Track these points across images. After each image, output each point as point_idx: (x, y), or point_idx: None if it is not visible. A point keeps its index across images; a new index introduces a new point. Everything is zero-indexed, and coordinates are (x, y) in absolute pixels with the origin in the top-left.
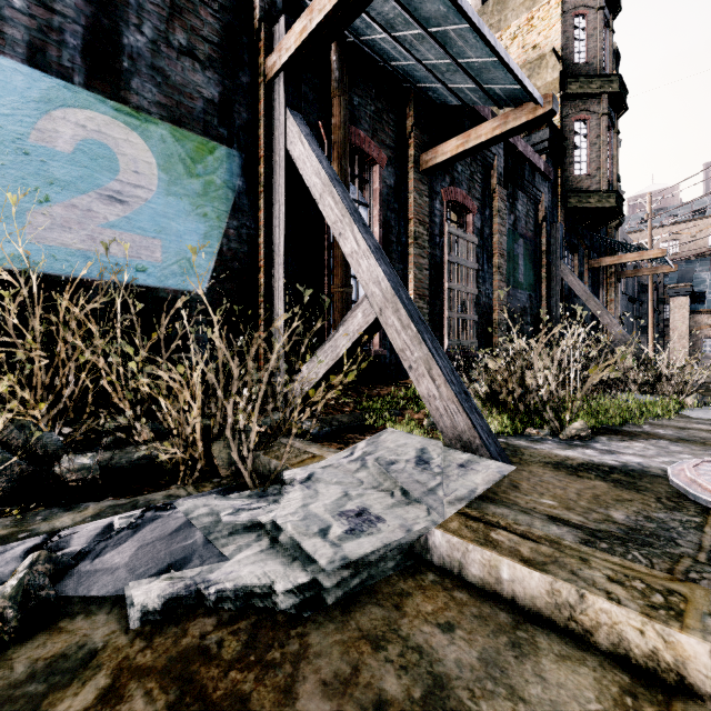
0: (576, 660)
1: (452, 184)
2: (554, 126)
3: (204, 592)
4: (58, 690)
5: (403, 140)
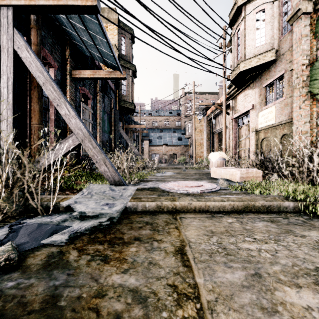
0: (163, 213)
1: (83, 86)
2: None
3: (78, 231)
4: (63, 257)
5: (64, 60)
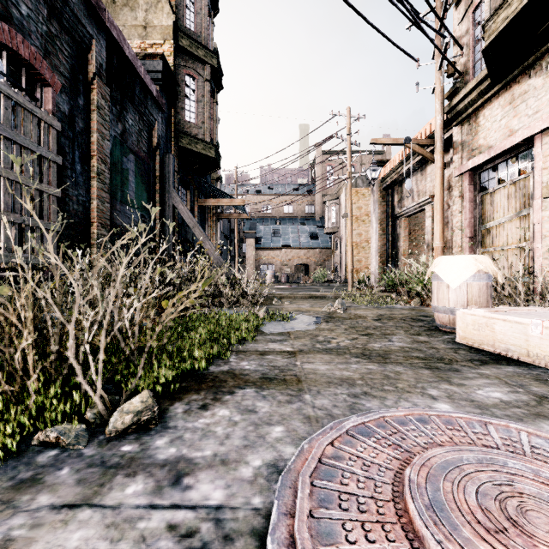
0: None
1: (6, 21)
2: (168, 64)
3: None
4: None
5: None
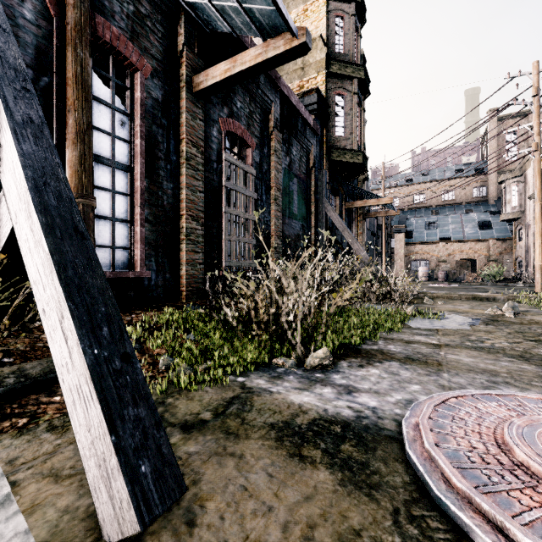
0: None
1: (231, 117)
2: (321, 93)
3: None
4: None
5: (174, 57)
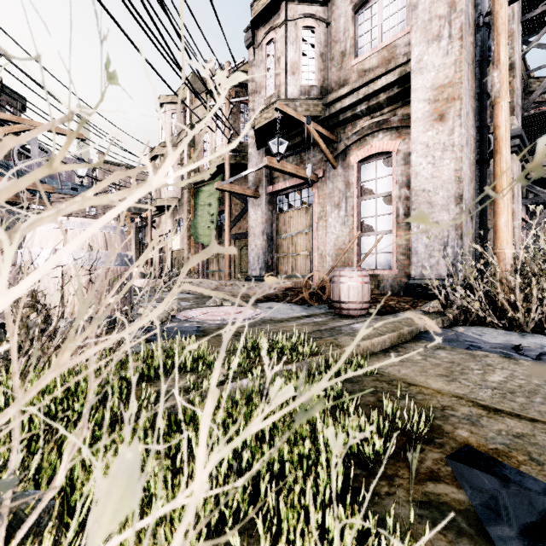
0: None
1: None
2: None
3: None
4: None
5: None
